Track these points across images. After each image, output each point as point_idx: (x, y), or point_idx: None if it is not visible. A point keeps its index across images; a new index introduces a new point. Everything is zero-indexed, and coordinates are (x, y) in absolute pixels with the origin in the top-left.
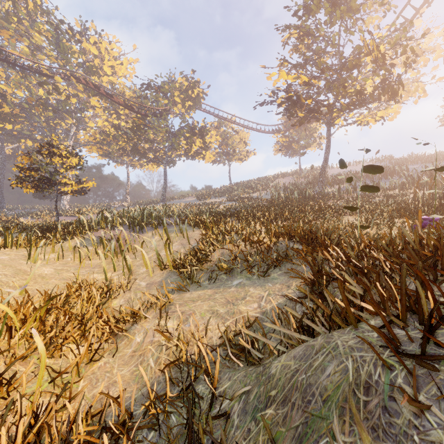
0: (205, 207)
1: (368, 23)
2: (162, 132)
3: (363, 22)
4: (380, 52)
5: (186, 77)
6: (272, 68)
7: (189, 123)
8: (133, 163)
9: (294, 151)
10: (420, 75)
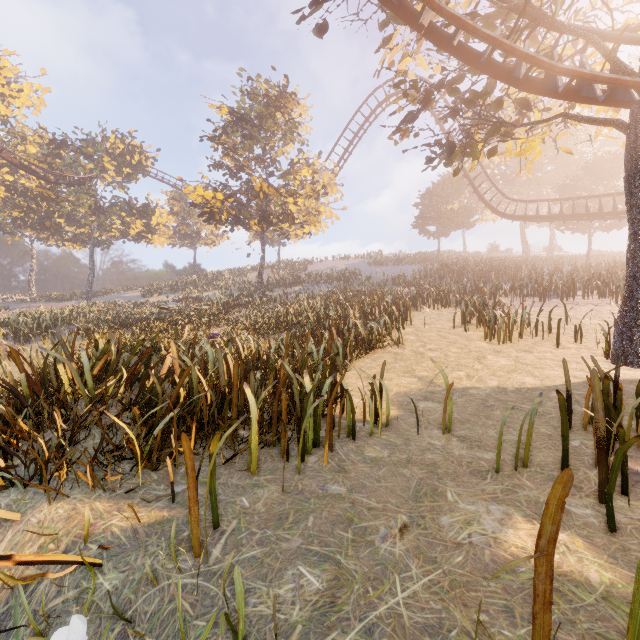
0: (134, 311)
1: (280, 154)
2: (84, 208)
3: (276, 152)
4: (271, 191)
5: (122, 139)
6: (189, 181)
7: (124, 199)
8: (43, 236)
9: (271, 241)
10: (319, 207)
